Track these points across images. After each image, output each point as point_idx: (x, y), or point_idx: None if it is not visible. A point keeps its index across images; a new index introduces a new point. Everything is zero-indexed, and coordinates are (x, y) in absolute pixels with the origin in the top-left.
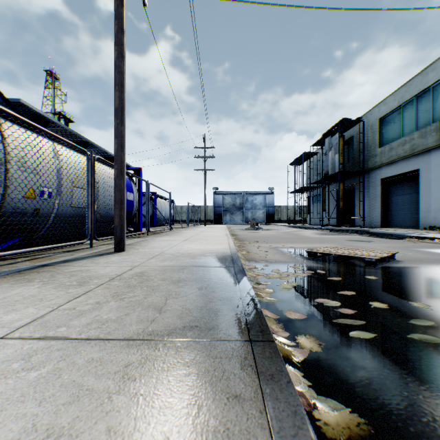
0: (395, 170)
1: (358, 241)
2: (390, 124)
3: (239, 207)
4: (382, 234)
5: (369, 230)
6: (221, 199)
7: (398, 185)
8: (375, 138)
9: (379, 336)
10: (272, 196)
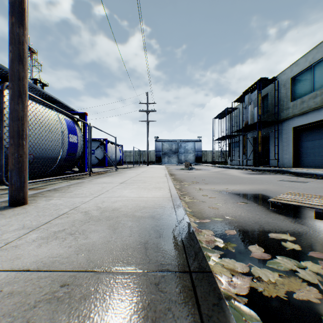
0: (306, 120)
1: (293, 182)
2: (302, 82)
3: (175, 152)
4: (306, 174)
5: (289, 170)
6: (160, 145)
7: (308, 132)
8: (288, 94)
9: None
10: (200, 143)
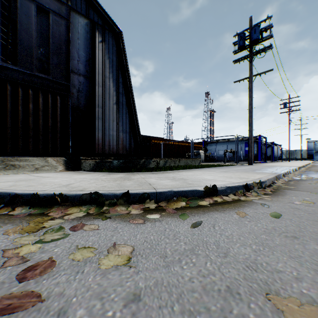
0: None
1: None
2: None
3: None
4: None
5: None
6: (312, 145)
7: None
8: None
9: None
10: None
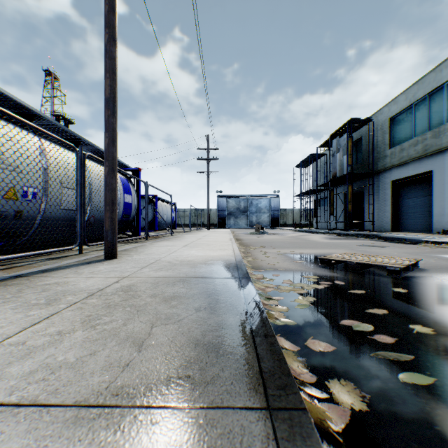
0: (406, 172)
1: (371, 246)
2: (401, 124)
3: (243, 211)
4: (395, 238)
5: (380, 234)
6: (224, 202)
7: (409, 187)
8: (385, 139)
9: (438, 380)
10: (277, 200)
